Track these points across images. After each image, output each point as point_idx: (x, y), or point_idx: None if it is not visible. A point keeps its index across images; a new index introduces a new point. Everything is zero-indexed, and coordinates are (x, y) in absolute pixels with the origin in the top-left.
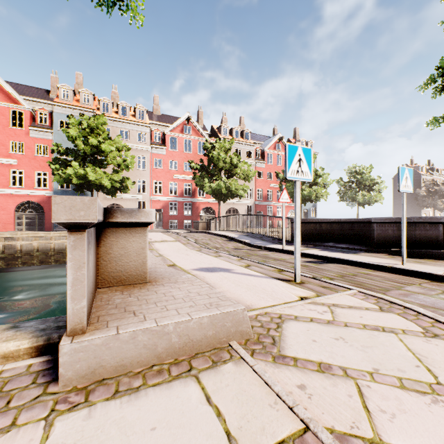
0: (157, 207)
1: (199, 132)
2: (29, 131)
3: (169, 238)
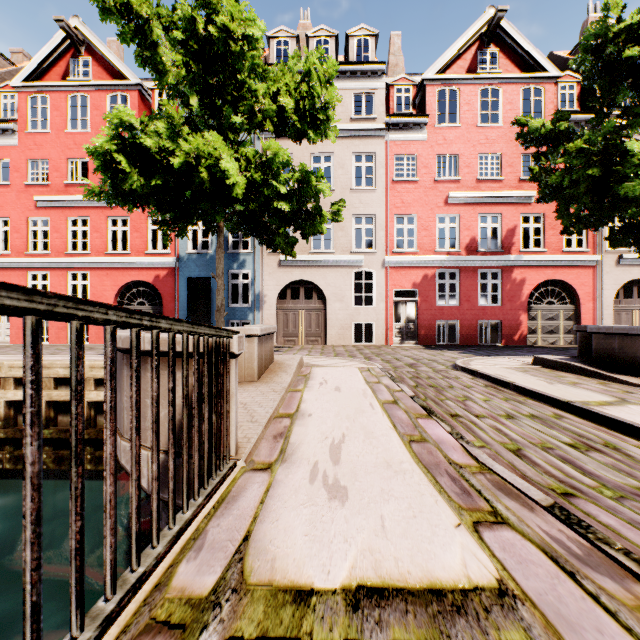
0: (401, 284)
1: (523, 60)
2: None
3: None
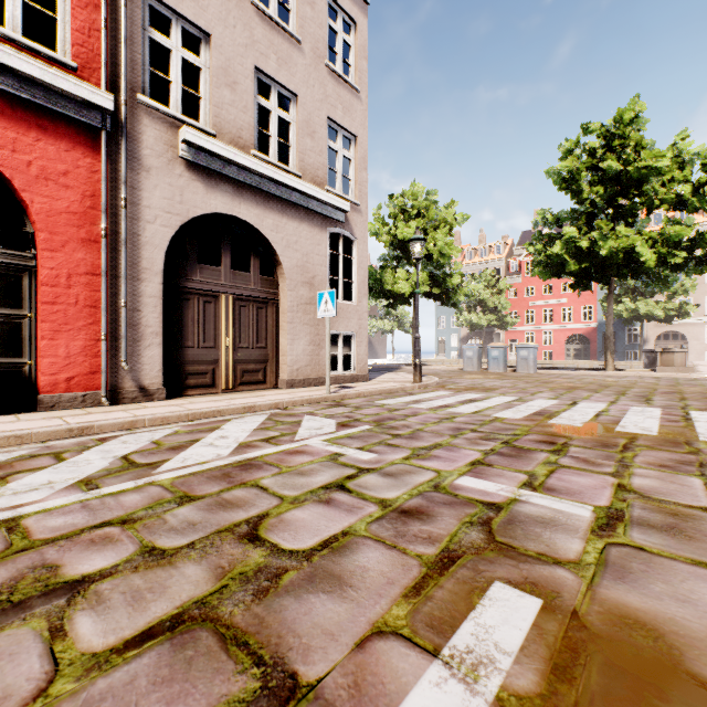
0: None
1: None
2: None
3: None
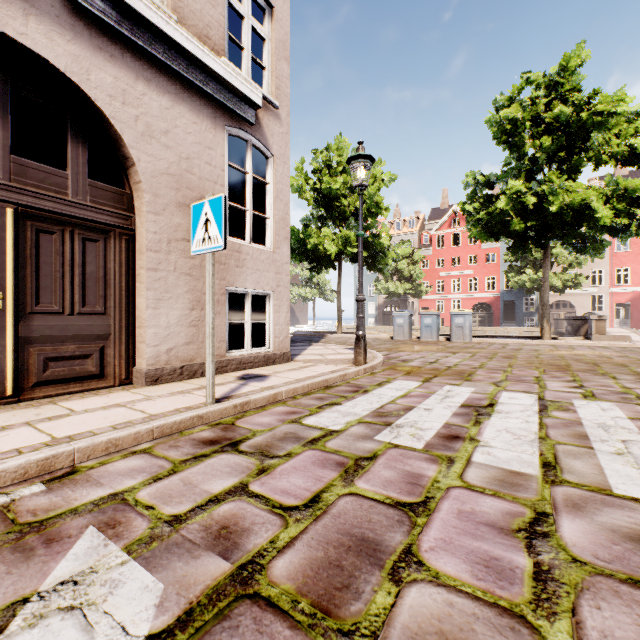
0: (619, 300)
1: None
2: (480, 244)
3: (625, 331)
